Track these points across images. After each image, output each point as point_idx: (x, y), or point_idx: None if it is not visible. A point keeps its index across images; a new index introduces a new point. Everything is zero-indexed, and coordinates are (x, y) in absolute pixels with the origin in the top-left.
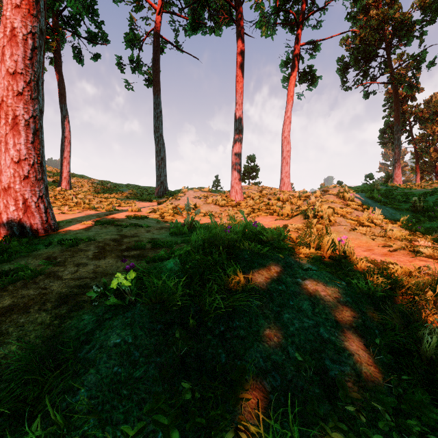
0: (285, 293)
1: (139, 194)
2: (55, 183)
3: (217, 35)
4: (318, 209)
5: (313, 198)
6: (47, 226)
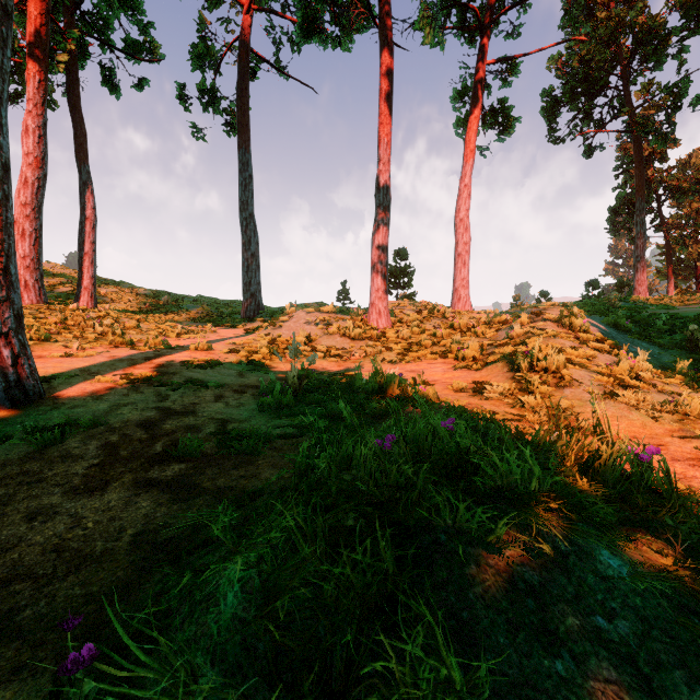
0: (580, 692)
1: (215, 314)
2: (73, 295)
3: (345, 49)
4: (537, 354)
5: (518, 327)
6: (17, 391)
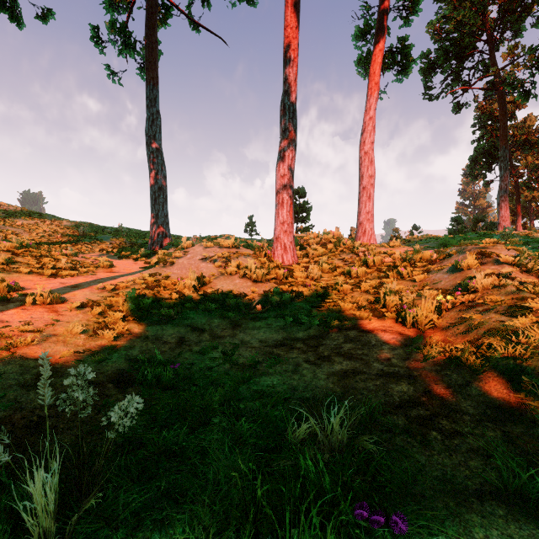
0: None
1: (128, 244)
2: None
3: (250, 4)
4: None
5: (482, 275)
6: None
